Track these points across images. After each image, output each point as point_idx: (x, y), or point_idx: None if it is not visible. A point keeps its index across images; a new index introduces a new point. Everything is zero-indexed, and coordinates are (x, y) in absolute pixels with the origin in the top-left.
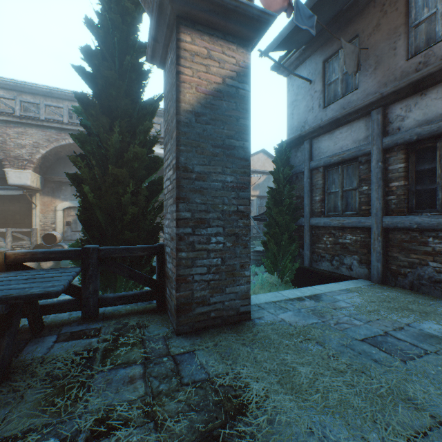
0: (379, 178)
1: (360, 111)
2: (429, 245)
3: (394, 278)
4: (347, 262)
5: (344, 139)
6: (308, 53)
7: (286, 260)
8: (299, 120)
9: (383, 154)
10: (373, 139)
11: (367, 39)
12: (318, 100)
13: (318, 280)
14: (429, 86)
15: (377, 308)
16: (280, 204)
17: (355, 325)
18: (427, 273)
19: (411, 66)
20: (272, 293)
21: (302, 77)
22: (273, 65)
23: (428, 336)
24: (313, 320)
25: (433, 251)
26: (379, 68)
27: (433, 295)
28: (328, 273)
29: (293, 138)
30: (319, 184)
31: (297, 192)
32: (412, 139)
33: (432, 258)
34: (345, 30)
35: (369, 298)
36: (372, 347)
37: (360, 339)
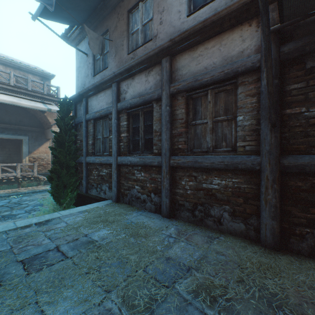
0: (115, 130)
1: (108, 83)
2: (135, 175)
3: (123, 198)
4: (104, 188)
5: (103, 101)
6: (85, 33)
7: (69, 190)
8: (82, 82)
9: (118, 114)
10: (113, 103)
11: (112, 34)
12: (91, 70)
13: (89, 203)
14: (135, 74)
15: (83, 224)
16: (63, 146)
17: (39, 245)
18: (135, 193)
19: (129, 59)
20: (5, 225)
21: (79, 49)
22: (62, 34)
23: (87, 243)
24: (3, 248)
25: (137, 179)
26: (117, 55)
27: (137, 206)
28: (94, 197)
29: (76, 95)
30: (91, 132)
31: (81, 137)
32: (128, 106)
33: (136, 183)
34: (103, 23)
35: (90, 216)
36: (21, 266)
37: (21, 260)
